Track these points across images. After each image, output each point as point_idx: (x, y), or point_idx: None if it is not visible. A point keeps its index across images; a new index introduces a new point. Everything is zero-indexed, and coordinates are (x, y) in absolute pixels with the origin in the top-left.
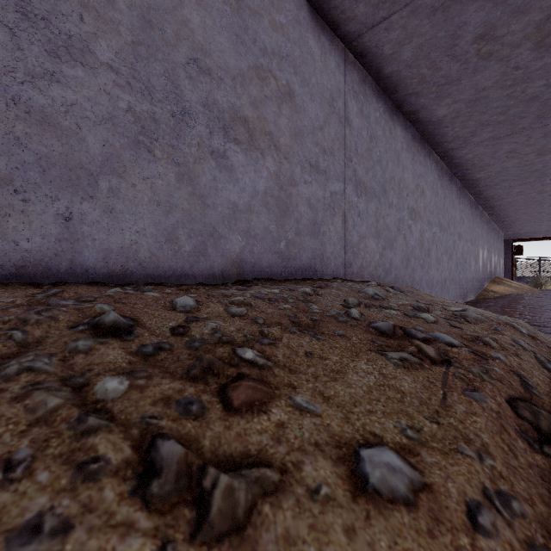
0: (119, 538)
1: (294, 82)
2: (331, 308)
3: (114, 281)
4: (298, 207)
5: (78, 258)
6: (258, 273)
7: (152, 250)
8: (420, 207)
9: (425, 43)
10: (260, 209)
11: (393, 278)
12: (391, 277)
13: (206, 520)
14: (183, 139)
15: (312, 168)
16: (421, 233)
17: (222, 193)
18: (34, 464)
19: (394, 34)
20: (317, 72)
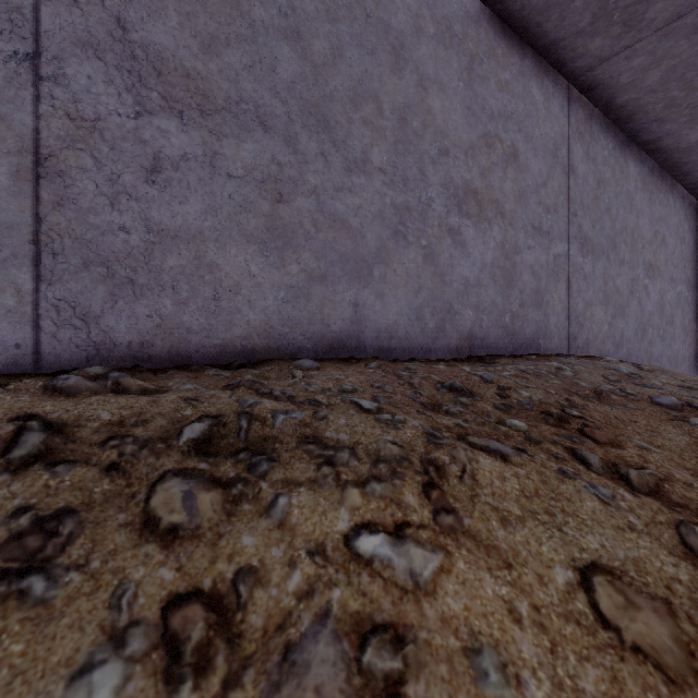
0: (603, 481)
1: (518, 140)
2: (600, 384)
3: (383, 357)
4: (521, 276)
5: (361, 337)
6: (486, 348)
7: (407, 328)
8: (660, 261)
9: (680, 64)
10: (487, 282)
11: (624, 354)
12: (622, 352)
13: (633, 486)
14: (428, 222)
15: (536, 231)
16: (661, 295)
17: (457, 269)
18: (531, 451)
19: (637, 60)
20: (540, 122)
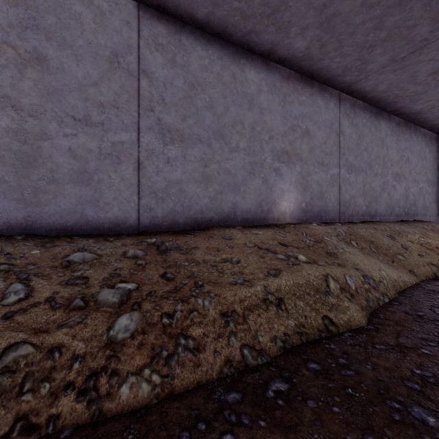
0: None
1: (409, 154)
2: None
3: (380, 221)
4: (410, 196)
5: (376, 216)
6: (401, 219)
7: (384, 213)
8: None
9: None
10: (401, 199)
11: None
12: None
13: None
14: (388, 185)
15: (414, 181)
16: None
17: (394, 196)
18: (435, 233)
19: None
20: (415, 146)
